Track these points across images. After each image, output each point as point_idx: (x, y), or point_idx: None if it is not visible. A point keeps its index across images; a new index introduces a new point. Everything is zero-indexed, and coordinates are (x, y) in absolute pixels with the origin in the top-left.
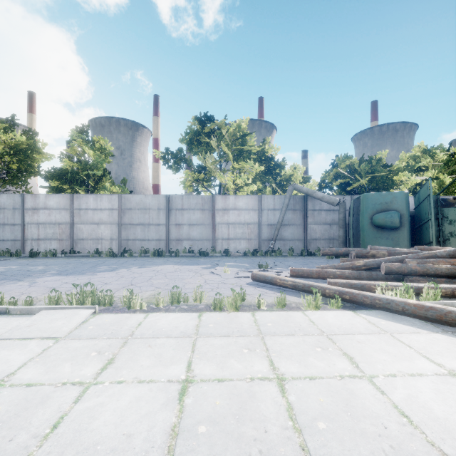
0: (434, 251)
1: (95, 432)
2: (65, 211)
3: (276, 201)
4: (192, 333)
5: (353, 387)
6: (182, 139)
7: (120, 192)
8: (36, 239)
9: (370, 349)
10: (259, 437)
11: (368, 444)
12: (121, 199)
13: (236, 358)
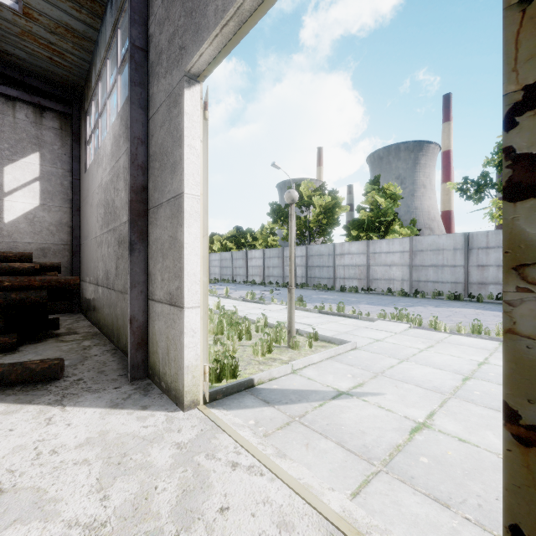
0: None
1: (433, 360)
2: (363, 256)
3: None
4: (491, 349)
5: None
6: (487, 162)
7: (408, 234)
8: (342, 278)
9: None
10: None
11: None
12: (412, 241)
13: None
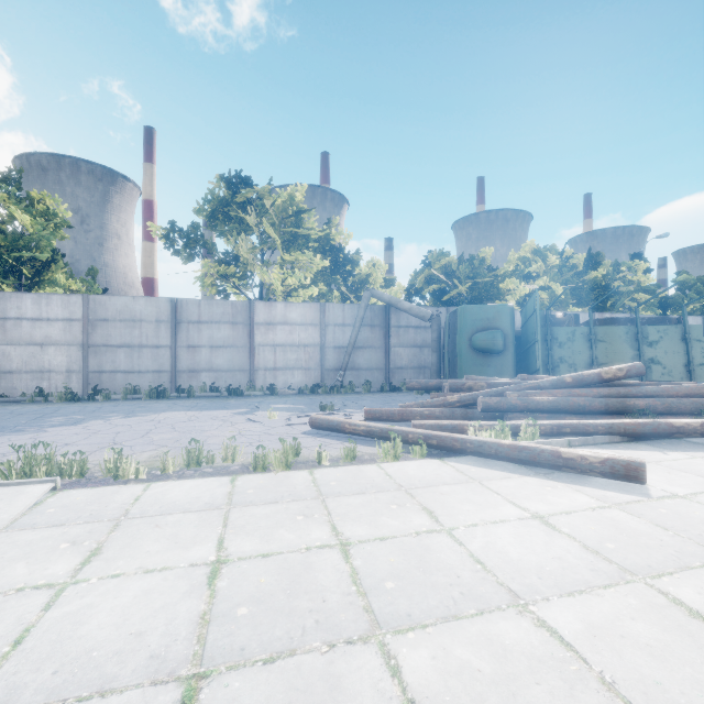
0: (537, 381)
1: (87, 639)
2: None
3: (346, 312)
4: (223, 503)
5: (430, 543)
6: (199, 209)
7: (84, 291)
8: None
9: (454, 500)
10: (316, 607)
11: (438, 594)
12: (88, 302)
13: (287, 528)
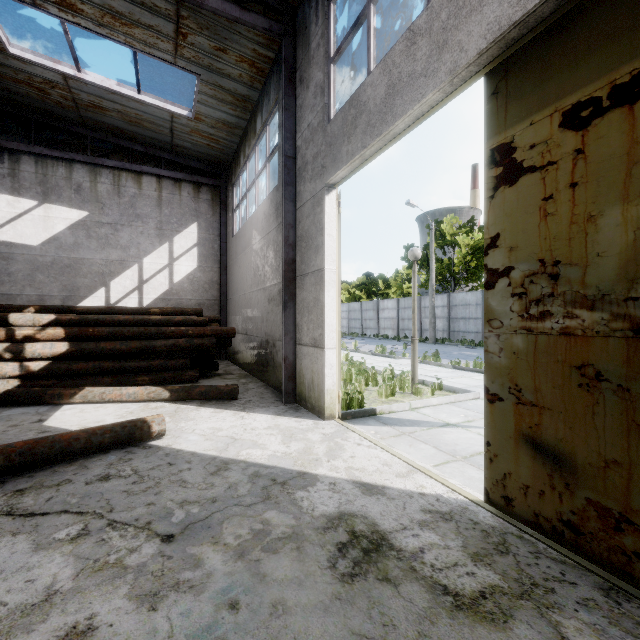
0: None
1: None
2: None
3: None
4: None
5: None
6: None
7: None
8: None
9: None
10: None
11: None
12: None
13: None
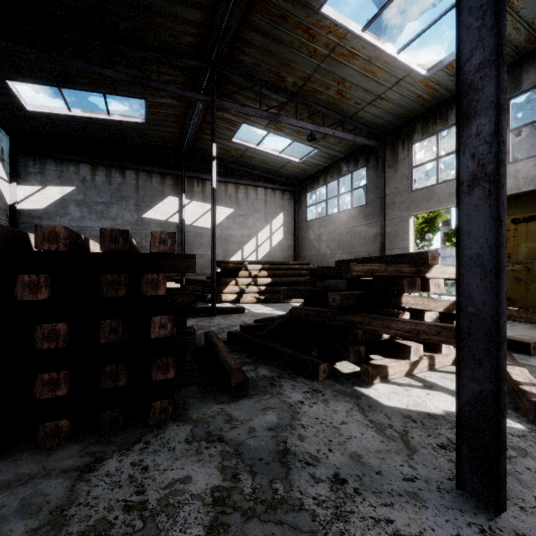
0: None
1: None
2: None
3: None
4: None
5: None
6: None
7: None
8: None
9: None
10: None
11: None
12: None
13: None
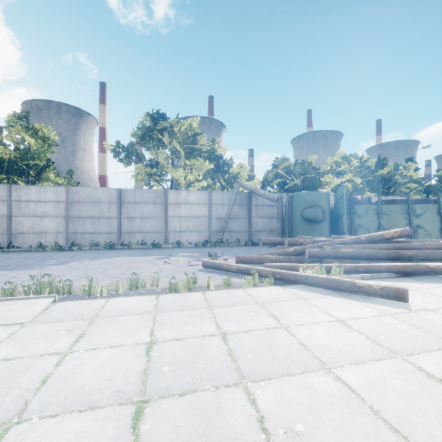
0: (343, 239)
1: (81, 381)
2: (1, 203)
3: (224, 196)
4: (152, 310)
5: (274, 334)
6: (134, 133)
7: (65, 184)
8: None
9: (290, 310)
10: (208, 367)
11: (278, 362)
12: (68, 191)
13: (190, 324)
